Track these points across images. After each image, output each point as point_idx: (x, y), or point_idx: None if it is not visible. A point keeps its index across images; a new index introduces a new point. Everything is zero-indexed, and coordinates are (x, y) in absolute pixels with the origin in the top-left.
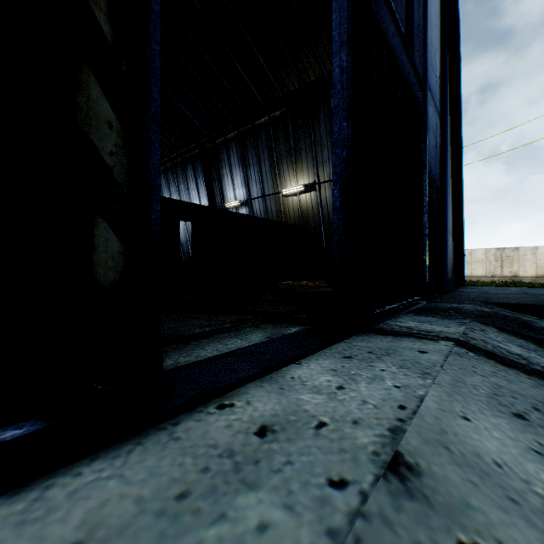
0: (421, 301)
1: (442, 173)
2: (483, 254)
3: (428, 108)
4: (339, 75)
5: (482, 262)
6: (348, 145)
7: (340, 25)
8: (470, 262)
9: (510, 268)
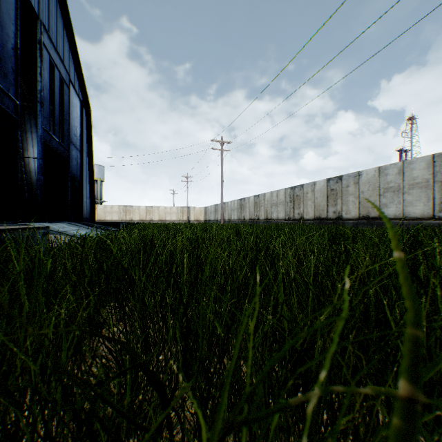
0: (67, 221)
1: (82, 174)
2: (118, 208)
3: (73, 152)
4: (40, 165)
5: (118, 212)
6: (43, 182)
7: (40, 154)
8: (112, 212)
9: (130, 216)
